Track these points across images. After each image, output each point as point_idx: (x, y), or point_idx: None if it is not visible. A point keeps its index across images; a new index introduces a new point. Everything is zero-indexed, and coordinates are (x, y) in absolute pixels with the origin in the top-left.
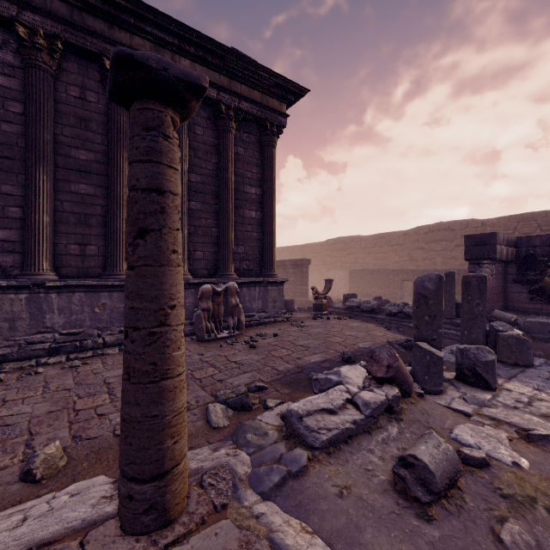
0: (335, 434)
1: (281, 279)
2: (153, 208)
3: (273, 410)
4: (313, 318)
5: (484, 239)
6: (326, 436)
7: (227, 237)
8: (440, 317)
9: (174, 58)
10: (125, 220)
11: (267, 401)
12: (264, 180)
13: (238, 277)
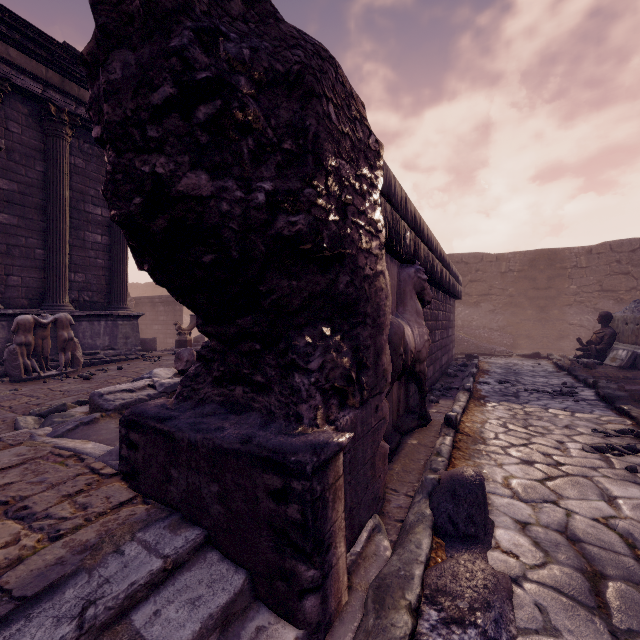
0: (129, 401)
1: (135, 313)
2: None
3: (87, 405)
4: (173, 354)
5: None
6: (120, 402)
7: (59, 262)
8: None
9: None
10: None
11: None
12: None
13: (76, 309)
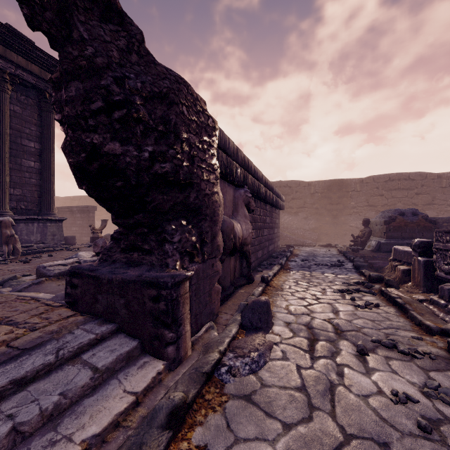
0: (63, 271)
1: (60, 218)
2: None
3: (33, 276)
4: (89, 246)
5: None
6: (58, 271)
7: (2, 180)
8: None
9: None
10: None
11: None
12: (43, 137)
13: (15, 215)
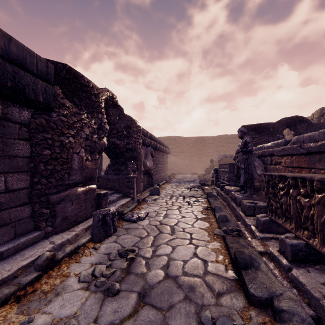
0: None
1: None
2: None
3: None
4: None
5: None
6: None
7: None
8: (102, 164)
9: None
10: None
11: None
12: None
13: None
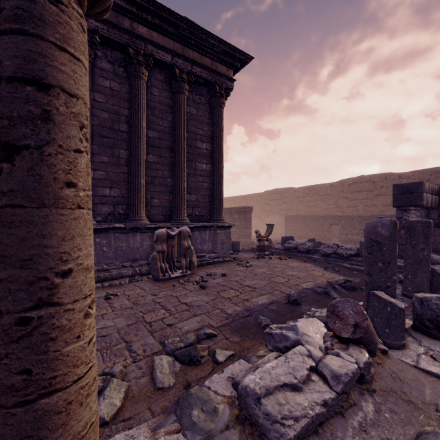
0: (304, 425)
1: (228, 224)
2: (26, 110)
3: (223, 371)
4: (257, 258)
5: (411, 188)
6: (293, 430)
7: (180, 186)
8: (394, 264)
9: (132, 25)
10: None
11: (216, 353)
12: (213, 136)
13: (191, 222)
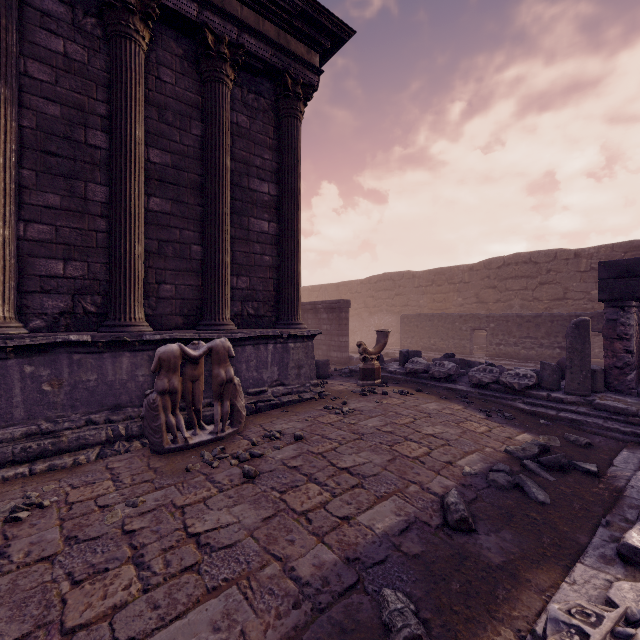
0: None
1: (310, 331)
2: None
3: None
4: (361, 393)
5: (634, 267)
6: None
7: (217, 261)
8: None
9: None
10: (3, 220)
11: None
12: (282, 171)
13: (239, 327)
